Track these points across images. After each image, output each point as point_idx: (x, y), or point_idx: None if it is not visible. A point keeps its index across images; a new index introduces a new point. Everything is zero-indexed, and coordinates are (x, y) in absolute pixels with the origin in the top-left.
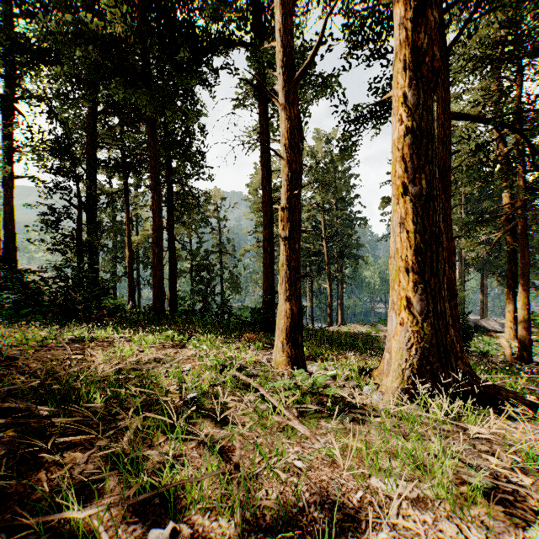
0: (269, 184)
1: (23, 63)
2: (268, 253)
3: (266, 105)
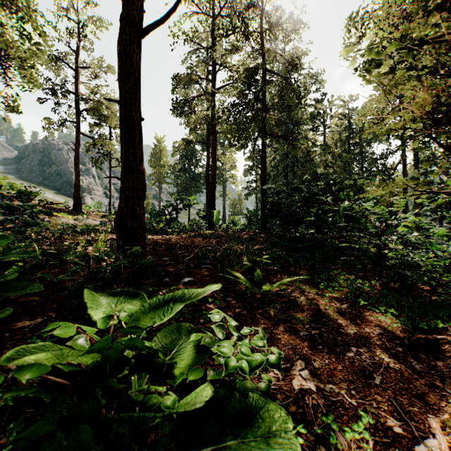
0: None
1: None
2: None
3: None
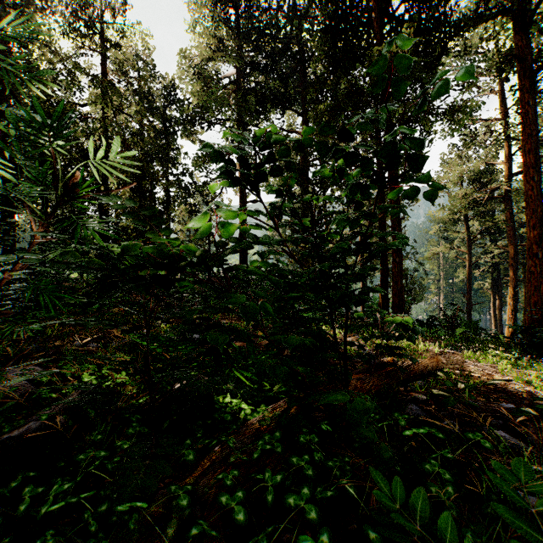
0: (537, 172)
1: (260, 111)
2: (537, 258)
3: (533, 76)
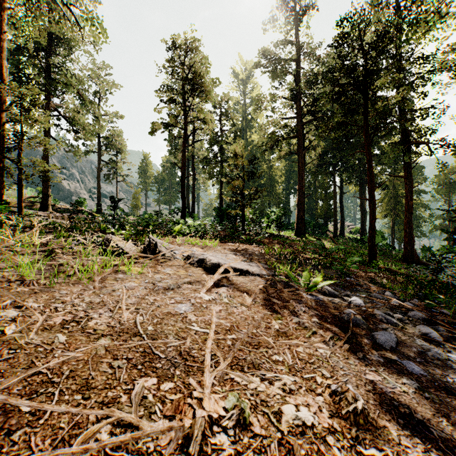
0: None
1: None
2: None
3: None
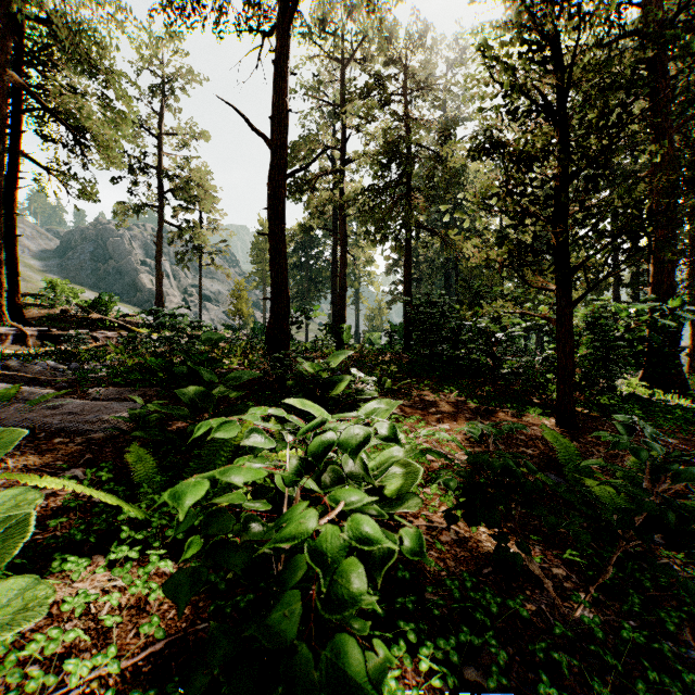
0: None
1: None
2: None
3: None
